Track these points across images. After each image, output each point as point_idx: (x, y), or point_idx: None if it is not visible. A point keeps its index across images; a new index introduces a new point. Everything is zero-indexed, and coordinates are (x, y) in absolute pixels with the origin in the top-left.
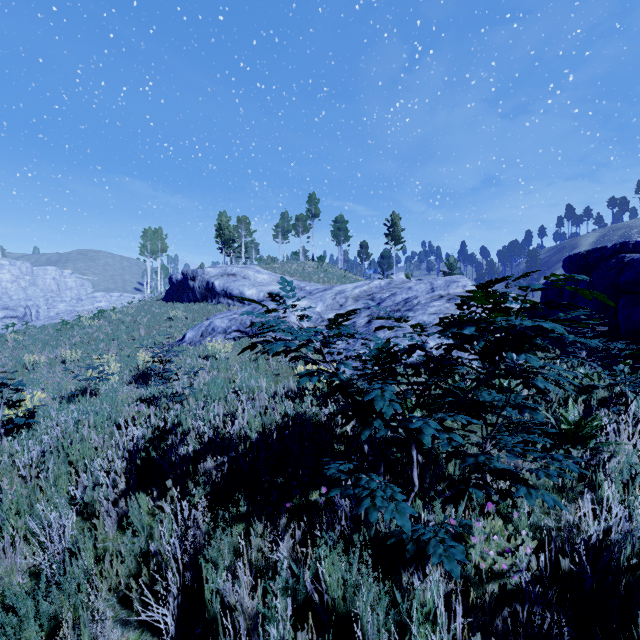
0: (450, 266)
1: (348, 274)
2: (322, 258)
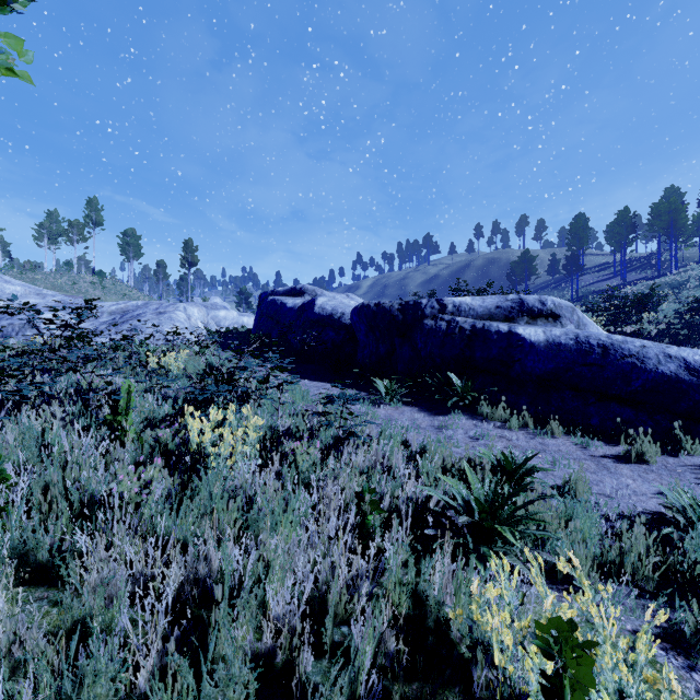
0: (244, 294)
1: (136, 293)
2: (102, 274)
